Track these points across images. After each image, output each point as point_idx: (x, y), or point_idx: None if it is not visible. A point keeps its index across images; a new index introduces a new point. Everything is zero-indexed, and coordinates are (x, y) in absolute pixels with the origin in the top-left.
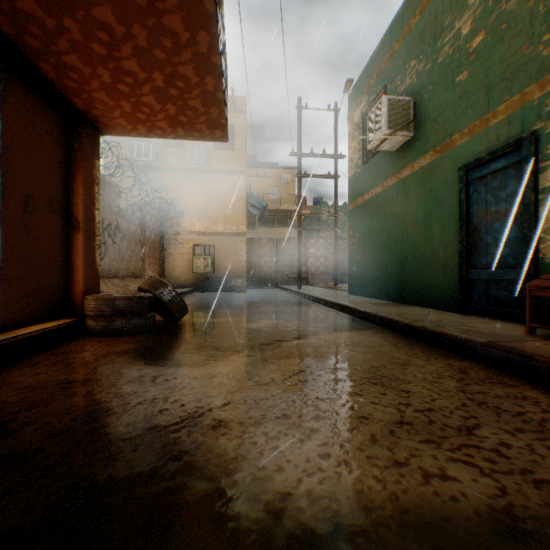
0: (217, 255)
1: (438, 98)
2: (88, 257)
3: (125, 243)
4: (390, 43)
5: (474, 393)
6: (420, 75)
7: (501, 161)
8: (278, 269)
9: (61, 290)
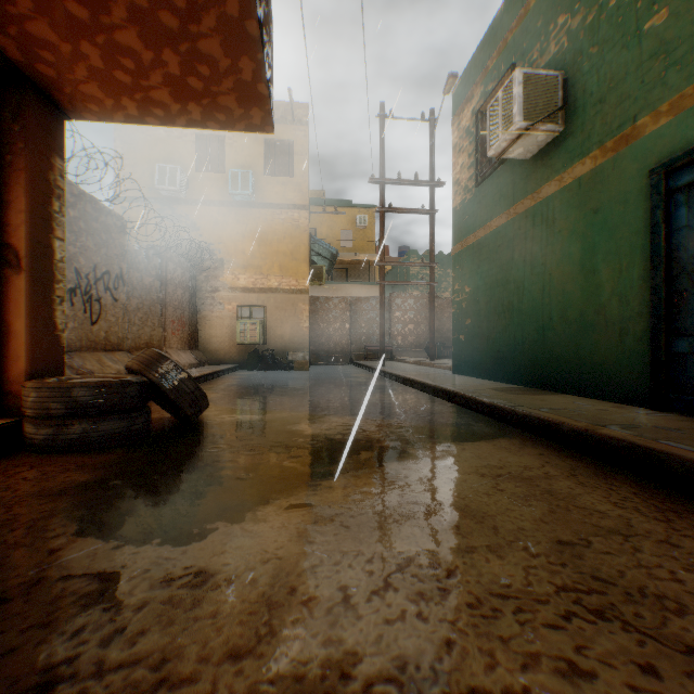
0: (270, 320)
1: (609, 64)
2: (39, 316)
3: (134, 301)
4: None
5: None
6: (575, 35)
7: None
8: (353, 339)
9: None
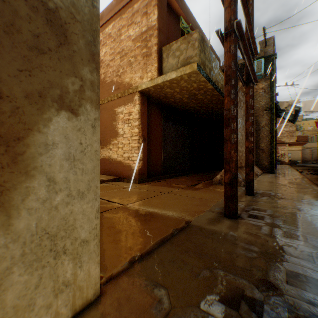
0: (291, 155)
1: None
2: None
3: None
4: None
5: None
6: None
7: None
8: (311, 158)
9: None
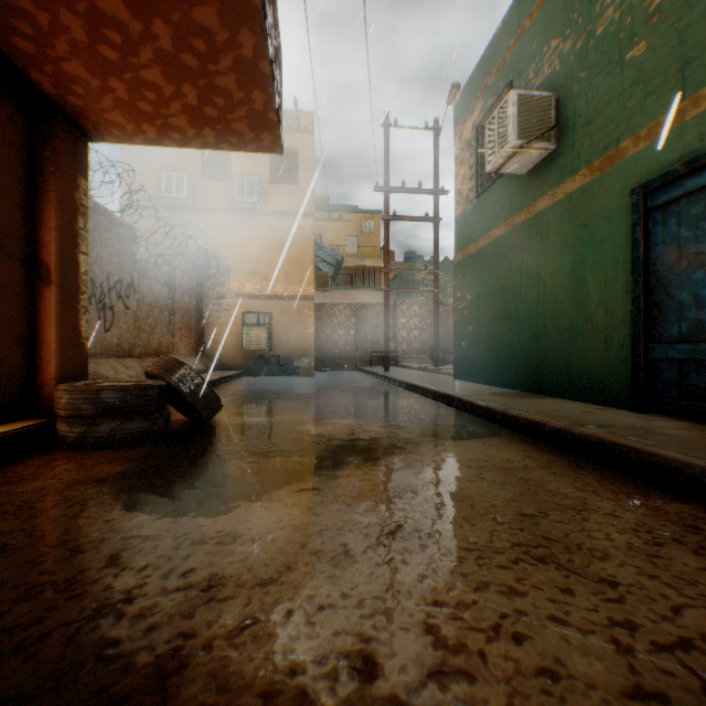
0: (276, 326)
1: (596, 89)
2: (67, 325)
3: (144, 309)
4: (518, 20)
5: None
6: (566, 59)
7: None
8: (358, 345)
9: (19, 376)
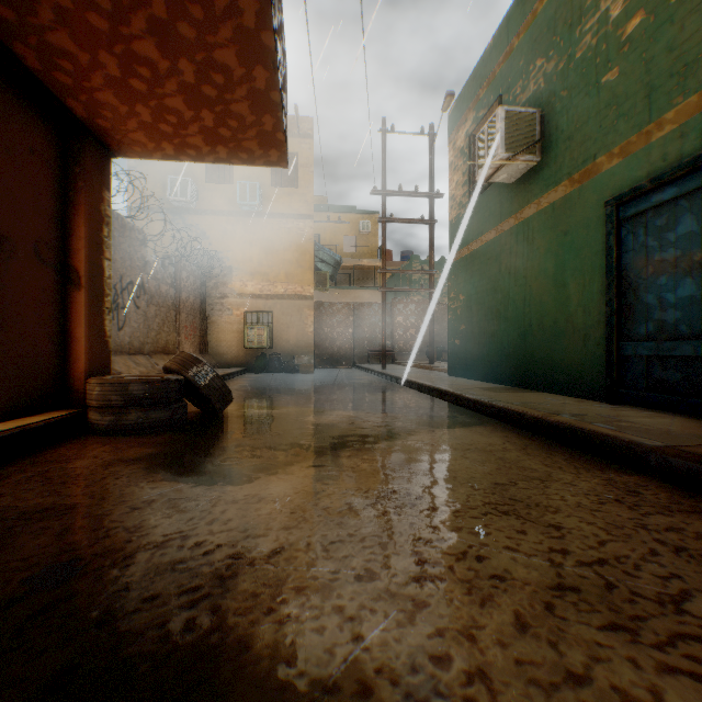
0: (276, 325)
1: (576, 107)
2: (94, 325)
3: (152, 308)
4: (507, 38)
5: (662, 529)
6: (550, 78)
7: (669, 190)
8: (356, 343)
9: (54, 371)
